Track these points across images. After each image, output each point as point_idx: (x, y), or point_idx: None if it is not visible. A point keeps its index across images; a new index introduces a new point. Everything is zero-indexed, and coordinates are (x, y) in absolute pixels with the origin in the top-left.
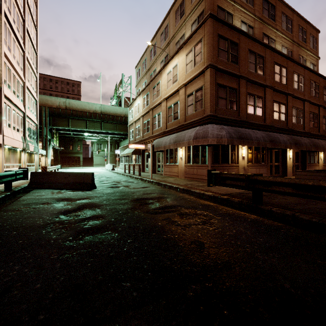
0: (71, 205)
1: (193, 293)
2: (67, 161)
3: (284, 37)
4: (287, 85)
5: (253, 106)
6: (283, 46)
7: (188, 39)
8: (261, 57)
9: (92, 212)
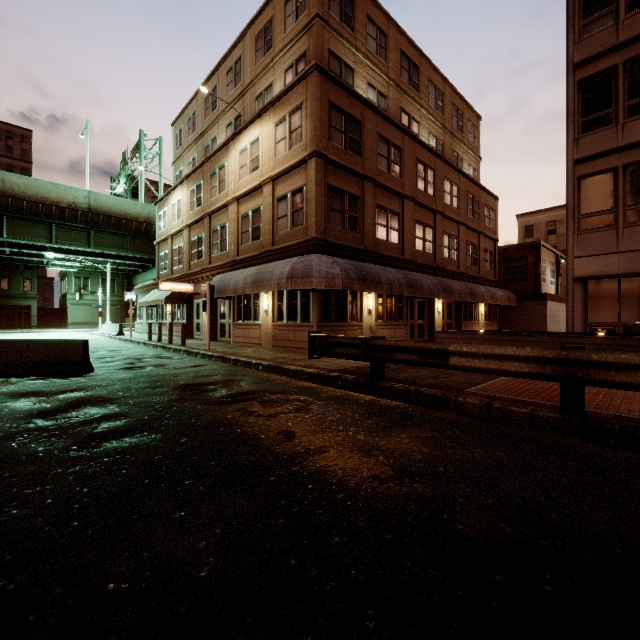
0: (50, 402)
1: (276, 477)
2: None
3: (432, 119)
4: (435, 198)
5: (386, 228)
6: (431, 133)
7: (279, 98)
8: (397, 148)
9: (101, 410)
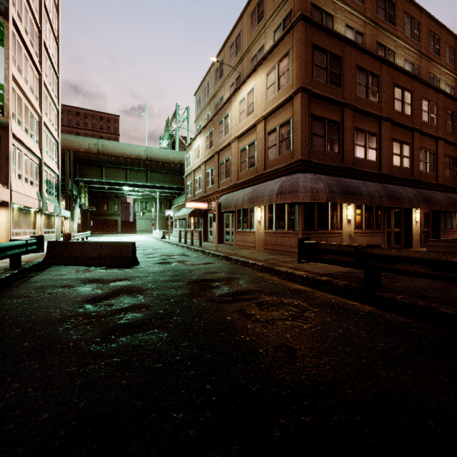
0: (102, 289)
1: (282, 432)
2: (100, 226)
3: (408, 47)
4: (412, 117)
5: (364, 147)
6: (406, 60)
7: (270, 52)
8: (375, 76)
9: (131, 299)
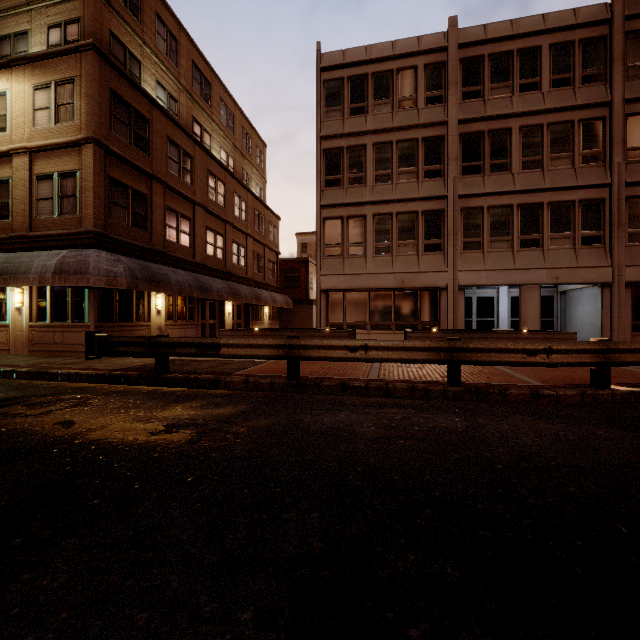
0: None
1: (59, 449)
2: None
3: (224, 136)
4: (226, 209)
5: (177, 230)
6: (222, 148)
7: (40, 58)
8: (189, 156)
9: None
